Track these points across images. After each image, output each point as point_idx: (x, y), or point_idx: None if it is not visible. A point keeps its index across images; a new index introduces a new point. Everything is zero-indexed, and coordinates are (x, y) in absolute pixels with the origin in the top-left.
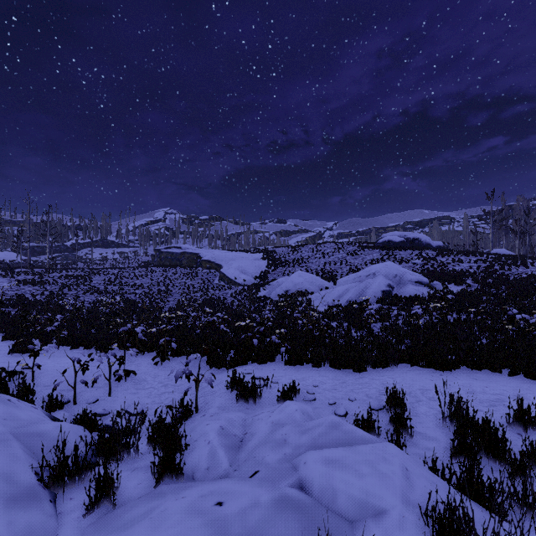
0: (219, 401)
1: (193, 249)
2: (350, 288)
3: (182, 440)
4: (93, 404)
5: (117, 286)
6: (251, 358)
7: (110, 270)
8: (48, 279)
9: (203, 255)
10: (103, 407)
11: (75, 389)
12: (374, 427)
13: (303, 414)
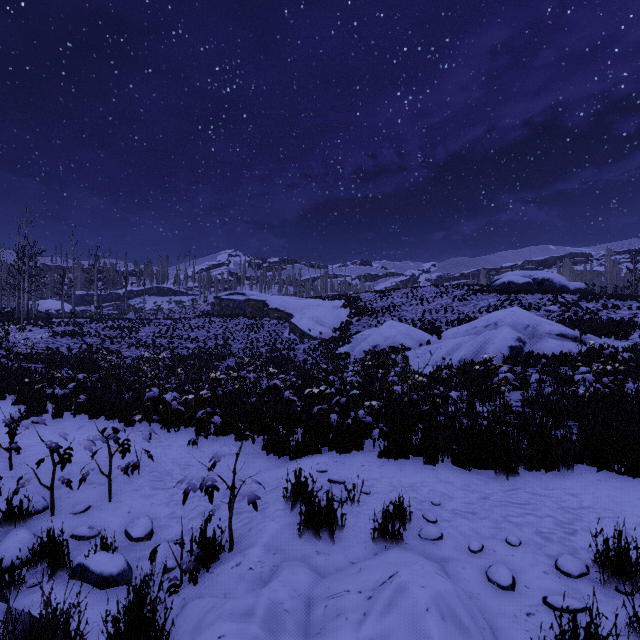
0: (270, 531)
1: (259, 295)
2: (462, 343)
3: None
4: (80, 514)
5: (168, 339)
6: (327, 443)
7: (163, 321)
8: (91, 330)
9: (271, 302)
10: (93, 521)
11: (53, 491)
12: None
13: (444, 622)
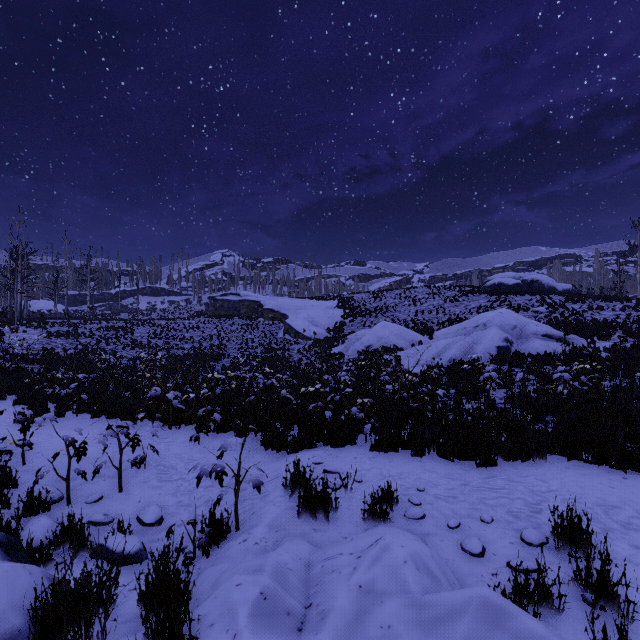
0: (272, 513)
1: (253, 296)
2: (452, 343)
3: (191, 615)
4: (94, 503)
5: (163, 339)
6: (322, 438)
7: (157, 322)
8: (85, 331)
9: (266, 302)
10: (106, 509)
11: (69, 482)
12: (551, 594)
13: (418, 571)
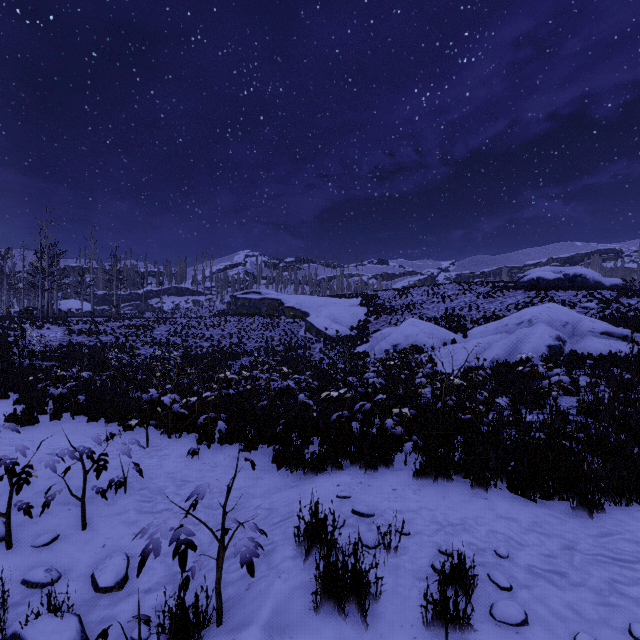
0: (274, 597)
1: (274, 294)
2: (493, 342)
3: None
4: (43, 547)
5: (183, 337)
6: (349, 457)
7: (179, 320)
8: (107, 329)
9: (287, 301)
10: (56, 559)
11: (9, 519)
12: None
13: None
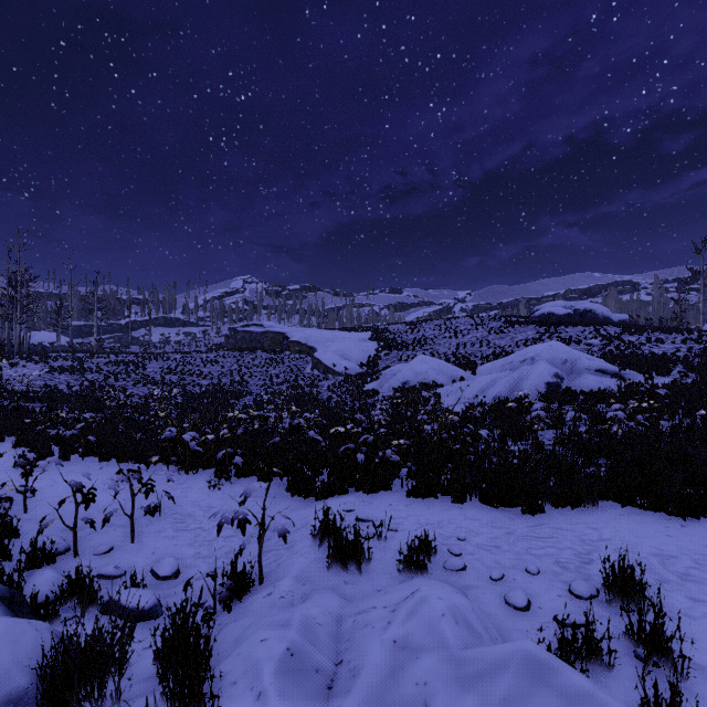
0: (299, 565)
1: (278, 327)
2: (497, 379)
3: (212, 673)
4: (103, 555)
5: (178, 375)
6: (354, 484)
7: (172, 355)
8: (92, 366)
9: (292, 334)
10: (117, 562)
11: (76, 532)
12: (600, 650)
13: (457, 625)
